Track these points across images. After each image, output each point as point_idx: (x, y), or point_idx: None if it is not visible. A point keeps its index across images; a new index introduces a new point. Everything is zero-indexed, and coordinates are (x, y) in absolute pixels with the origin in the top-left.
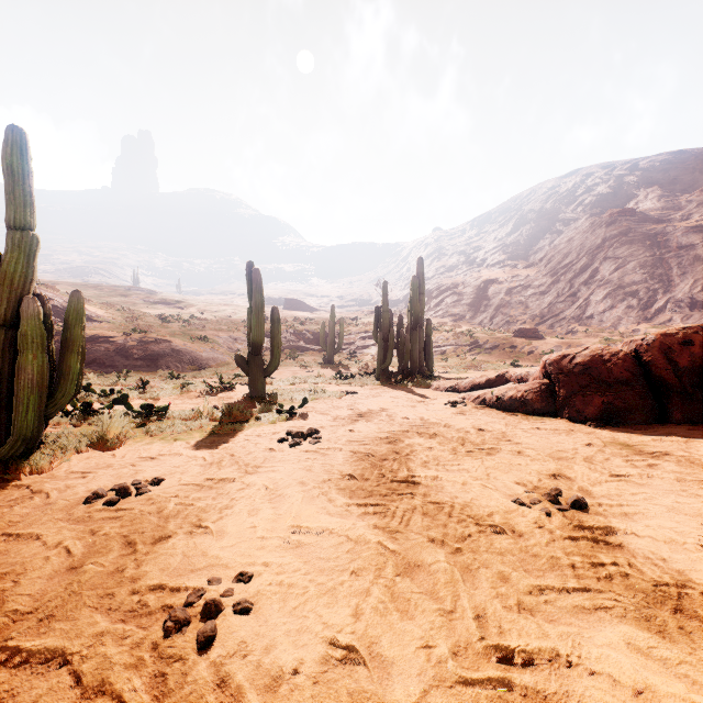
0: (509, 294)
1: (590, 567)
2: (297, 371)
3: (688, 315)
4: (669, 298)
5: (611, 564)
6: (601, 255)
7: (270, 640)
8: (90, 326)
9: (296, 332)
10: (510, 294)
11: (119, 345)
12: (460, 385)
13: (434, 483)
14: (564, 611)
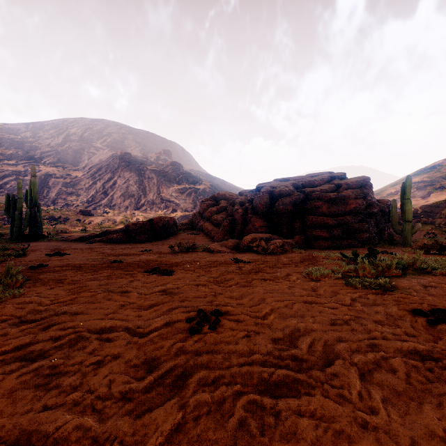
0: (65, 186)
1: (157, 253)
2: None
3: (152, 208)
4: (146, 199)
5: (159, 252)
6: (118, 174)
7: (130, 261)
8: None
9: None
10: (66, 186)
11: None
12: (84, 237)
13: (122, 253)
14: (156, 255)
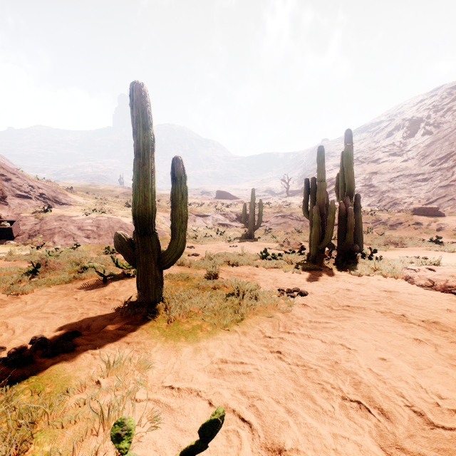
0: (392, 182)
1: None
2: (222, 246)
3: None
4: None
5: None
6: None
7: None
8: (67, 209)
9: (223, 213)
10: (393, 182)
11: (78, 223)
12: None
13: None
14: None
